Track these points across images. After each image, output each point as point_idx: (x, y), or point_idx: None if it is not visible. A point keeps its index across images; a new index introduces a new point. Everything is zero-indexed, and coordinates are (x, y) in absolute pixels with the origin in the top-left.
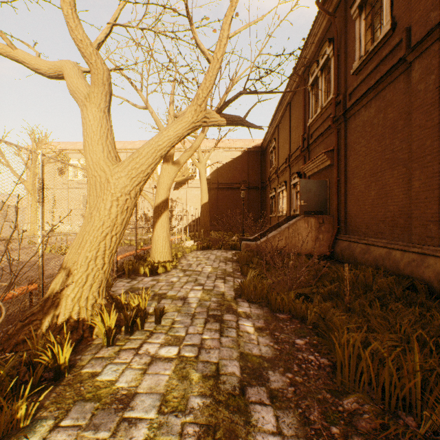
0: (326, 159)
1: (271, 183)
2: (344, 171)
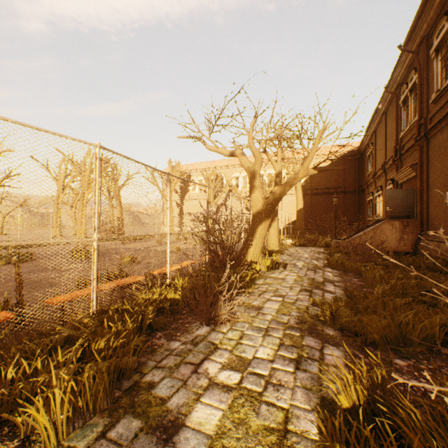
0: (411, 171)
1: (368, 187)
2: (426, 182)
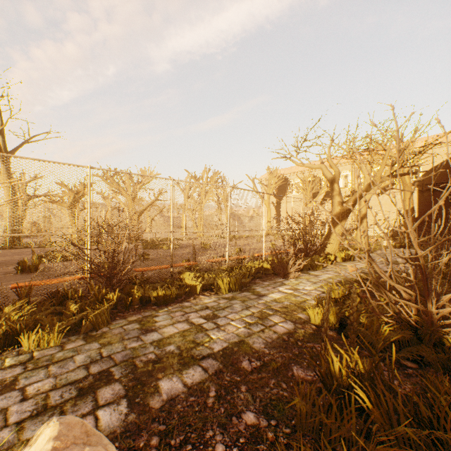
0: None
1: None
2: None
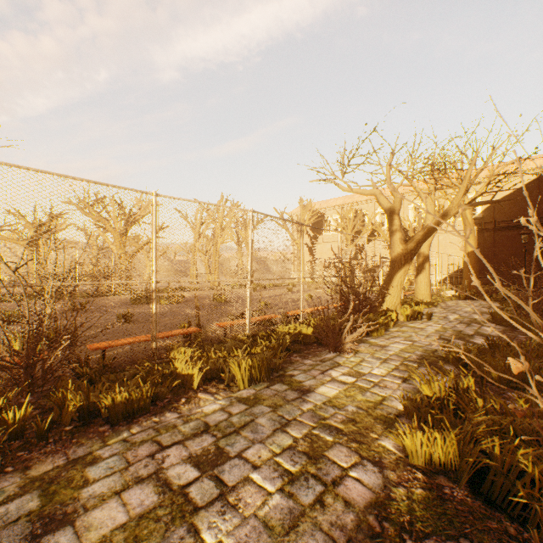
0: None
1: None
2: None
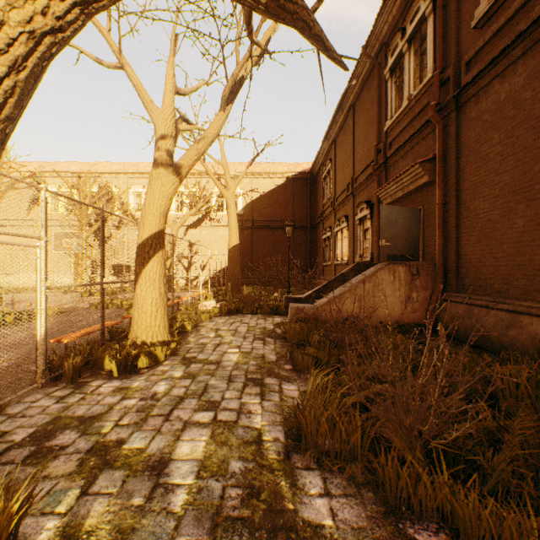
0: (422, 174)
1: (324, 221)
2: (456, 190)
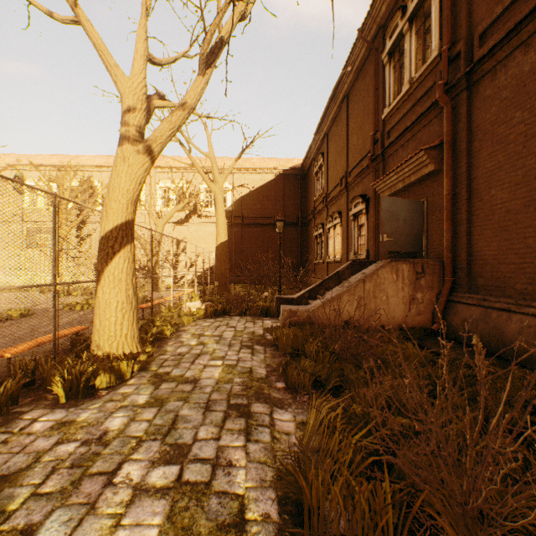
0: (427, 162)
1: (316, 217)
2: (467, 179)
